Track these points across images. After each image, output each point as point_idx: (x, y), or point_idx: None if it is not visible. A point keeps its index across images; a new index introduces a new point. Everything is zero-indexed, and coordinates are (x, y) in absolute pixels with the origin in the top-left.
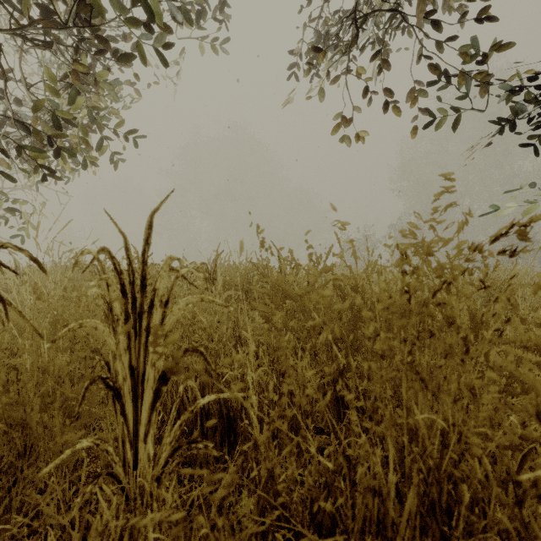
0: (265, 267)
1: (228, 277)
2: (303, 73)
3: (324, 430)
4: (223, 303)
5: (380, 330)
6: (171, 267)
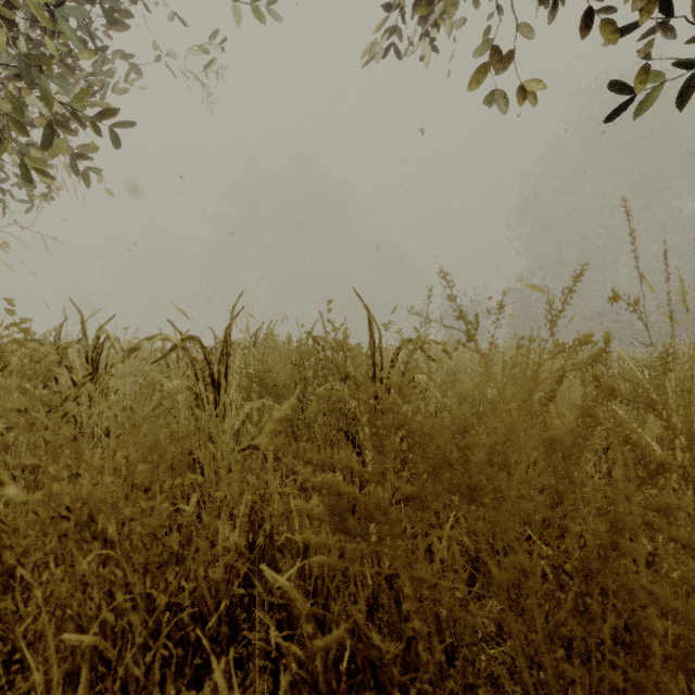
0: (339, 346)
1: (259, 368)
2: None
3: None
4: None
5: None
6: None
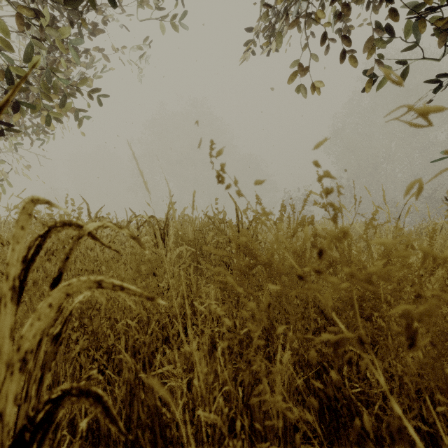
0: (221, 221)
1: (181, 232)
2: (261, 19)
3: (297, 429)
4: (141, 292)
5: (381, 307)
6: (65, 220)
